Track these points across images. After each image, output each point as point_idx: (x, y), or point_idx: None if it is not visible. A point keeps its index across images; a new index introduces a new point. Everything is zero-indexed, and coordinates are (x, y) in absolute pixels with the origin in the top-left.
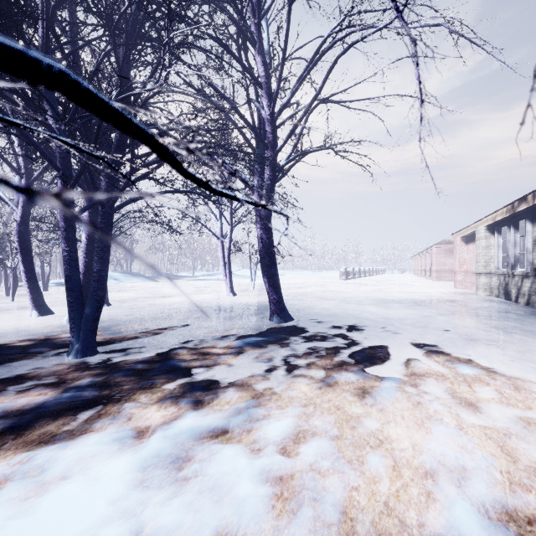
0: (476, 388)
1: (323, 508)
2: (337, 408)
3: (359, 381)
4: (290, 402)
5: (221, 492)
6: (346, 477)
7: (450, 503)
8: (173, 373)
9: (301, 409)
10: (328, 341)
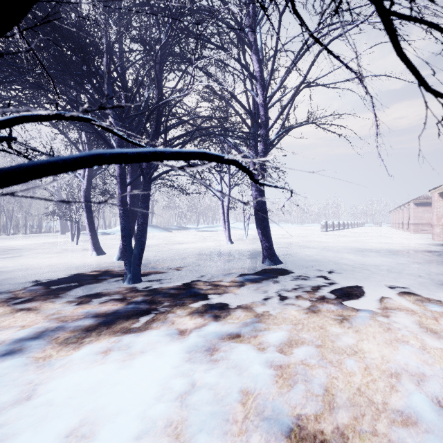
0: (442, 321)
1: (312, 386)
2: (321, 327)
3: (338, 310)
4: (283, 321)
5: (241, 369)
6: (328, 370)
7: (409, 393)
8: (196, 296)
9: (293, 326)
10: (312, 280)
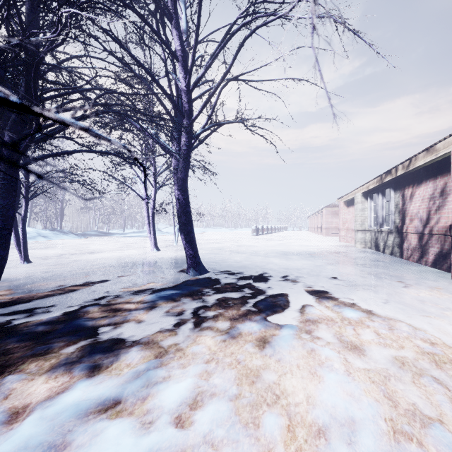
0: (359, 330)
1: None
2: (239, 362)
3: (261, 331)
4: (193, 359)
5: None
6: (240, 448)
7: None
8: (76, 334)
9: (203, 366)
10: (237, 291)
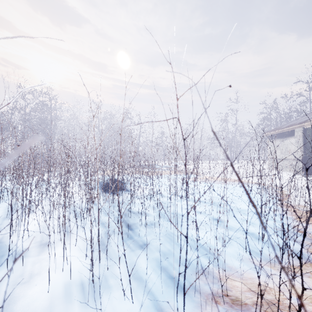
0: None
1: None
2: None
3: None
4: None
5: None
6: None
7: None
8: None
9: None
10: None
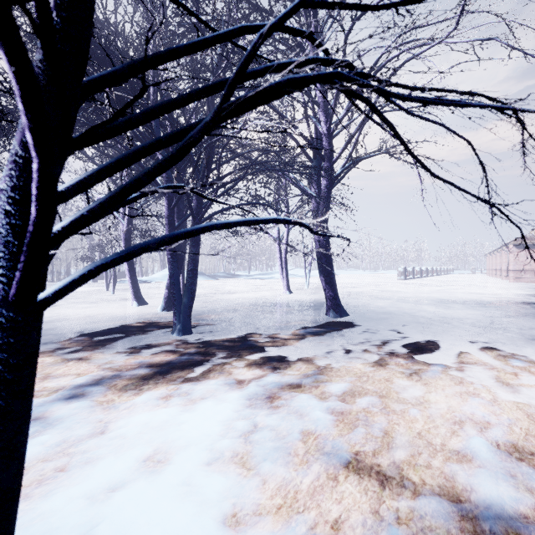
0: (523, 376)
1: (372, 429)
2: (387, 380)
3: (408, 364)
4: (347, 373)
5: (302, 414)
6: (390, 417)
7: (469, 437)
8: (253, 349)
9: (357, 377)
10: (382, 334)
